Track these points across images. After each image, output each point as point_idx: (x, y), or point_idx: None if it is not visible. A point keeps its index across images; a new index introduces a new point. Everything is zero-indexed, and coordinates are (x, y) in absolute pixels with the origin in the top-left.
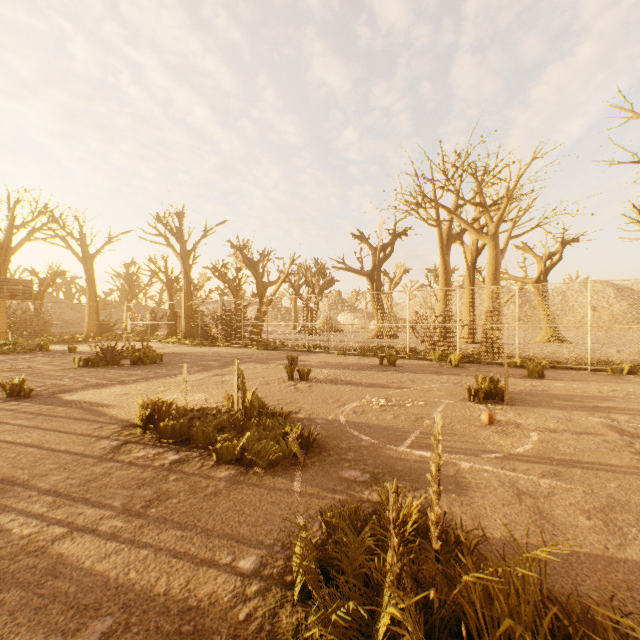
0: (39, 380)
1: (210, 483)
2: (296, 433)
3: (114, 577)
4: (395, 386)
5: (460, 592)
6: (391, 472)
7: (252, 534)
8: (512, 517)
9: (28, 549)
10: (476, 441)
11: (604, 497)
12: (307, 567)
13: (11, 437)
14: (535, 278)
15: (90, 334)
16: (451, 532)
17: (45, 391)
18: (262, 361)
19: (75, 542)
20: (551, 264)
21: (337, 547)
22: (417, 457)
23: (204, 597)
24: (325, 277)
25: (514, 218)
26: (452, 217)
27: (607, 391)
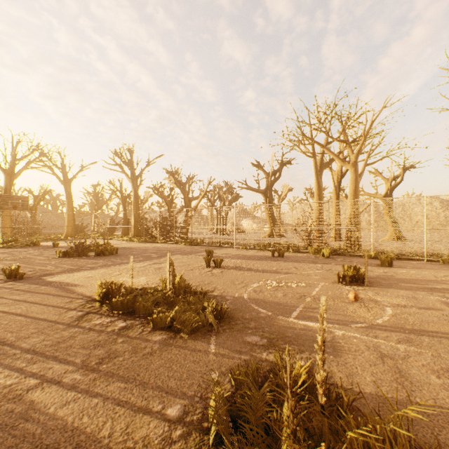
0: (30, 266)
1: (147, 345)
2: (212, 307)
3: (71, 421)
4: (283, 272)
5: (345, 446)
6: (283, 338)
7: (178, 387)
8: (378, 375)
9: (8, 396)
10: (346, 314)
11: (448, 360)
12: (220, 417)
13: (6, 308)
14: (383, 194)
15: (68, 234)
16: (333, 389)
17: (34, 274)
18: (188, 253)
19: (44, 391)
20: (395, 184)
21: (243, 401)
22: (302, 326)
23: (139, 440)
24: (232, 194)
25: (369, 151)
26: (323, 150)
27: (440, 276)
